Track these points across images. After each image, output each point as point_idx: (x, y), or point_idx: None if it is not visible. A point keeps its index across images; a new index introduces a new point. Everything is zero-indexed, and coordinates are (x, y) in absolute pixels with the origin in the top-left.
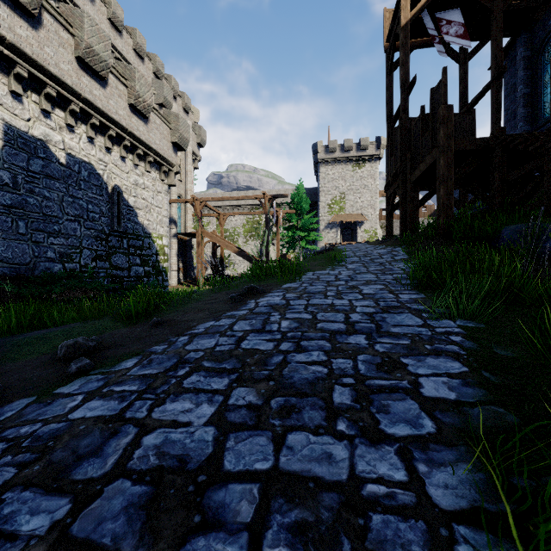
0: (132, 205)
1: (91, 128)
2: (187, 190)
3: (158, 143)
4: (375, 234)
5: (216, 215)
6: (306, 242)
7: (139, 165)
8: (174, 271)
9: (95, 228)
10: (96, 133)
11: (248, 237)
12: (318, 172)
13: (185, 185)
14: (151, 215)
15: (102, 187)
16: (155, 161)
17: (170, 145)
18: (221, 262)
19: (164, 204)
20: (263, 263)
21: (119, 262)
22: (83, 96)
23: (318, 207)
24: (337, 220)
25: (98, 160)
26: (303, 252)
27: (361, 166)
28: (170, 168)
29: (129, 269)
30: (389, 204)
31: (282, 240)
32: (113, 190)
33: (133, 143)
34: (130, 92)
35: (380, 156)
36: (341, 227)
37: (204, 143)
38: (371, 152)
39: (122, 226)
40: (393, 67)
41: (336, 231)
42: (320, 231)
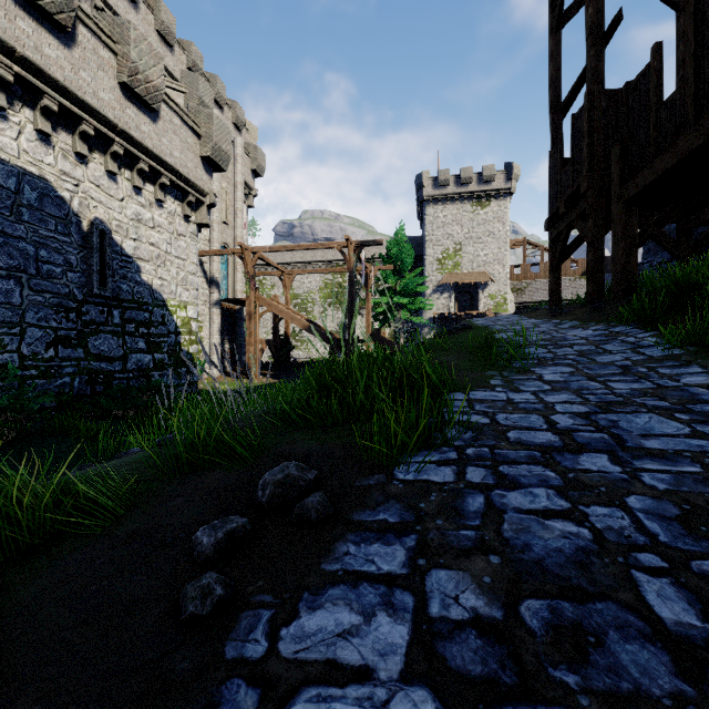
0: (130, 253)
1: (44, 116)
2: (236, 238)
3: (178, 155)
4: (505, 300)
5: (279, 274)
6: (408, 312)
7: (142, 189)
8: (215, 356)
9: (53, 291)
10: (57, 126)
11: (326, 305)
12: (423, 215)
13: (234, 230)
14: (167, 271)
15: (68, 220)
16: (173, 184)
17: (198, 160)
18: (286, 341)
19: (191, 254)
20: (347, 344)
21: (104, 347)
22: (21, 54)
23: (424, 264)
24: (451, 281)
25: (61, 174)
26: (404, 327)
27: (484, 205)
28: (200, 197)
29: (124, 358)
30: (555, 249)
31: (374, 310)
32: (91, 227)
33: (129, 150)
34: (121, 63)
35: (512, 190)
36: (456, 291)
37: (262, 170)
38: (499, 186)
39: (110, 288)
40: (562, 21)
41: (448, 296)
42: (427, 296)
